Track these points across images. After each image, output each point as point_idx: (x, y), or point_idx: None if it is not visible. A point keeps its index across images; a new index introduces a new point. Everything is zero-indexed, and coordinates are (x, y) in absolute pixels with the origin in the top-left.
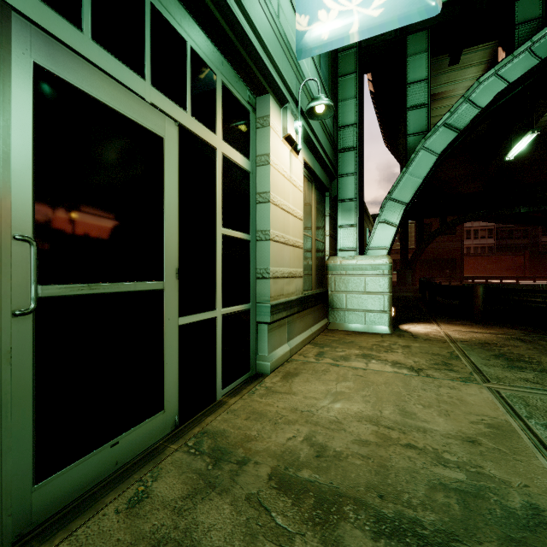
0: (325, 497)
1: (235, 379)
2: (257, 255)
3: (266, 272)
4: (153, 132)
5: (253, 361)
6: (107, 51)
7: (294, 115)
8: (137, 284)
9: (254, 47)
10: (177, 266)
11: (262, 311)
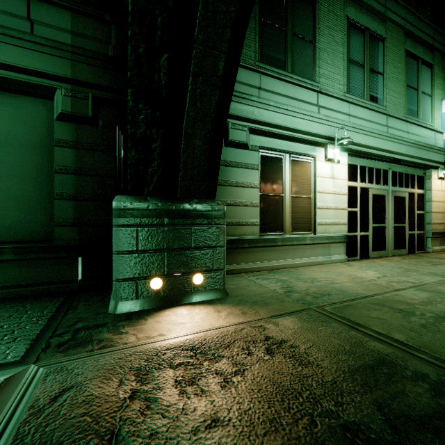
0: None
1: (419, 250)
2: (426, 217)
3: (430, 222)
4: (404, 196)
5: (425, 248)
6: (399, 187)
7: (442, 169)
8: (402, 224)
9: (427, 164)
10: (408, 221)
11: (429, 234)
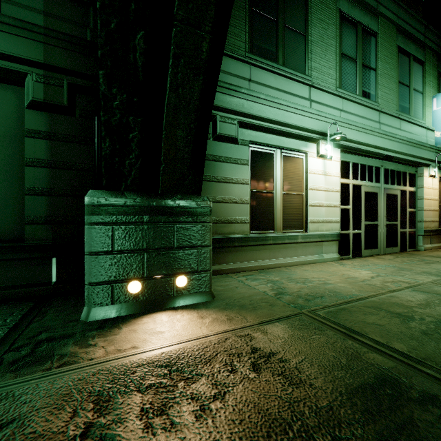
0: (439, 257)
1: (411, 248)
2: (418, 215)
3: (421, 220)
4: (396, 194)
5: (416, 246)
6: (391, 185)
7: (433, 167)
8: (394, 222)
9: (418, 162)
10: (399, 219)
11: (420, 232)
